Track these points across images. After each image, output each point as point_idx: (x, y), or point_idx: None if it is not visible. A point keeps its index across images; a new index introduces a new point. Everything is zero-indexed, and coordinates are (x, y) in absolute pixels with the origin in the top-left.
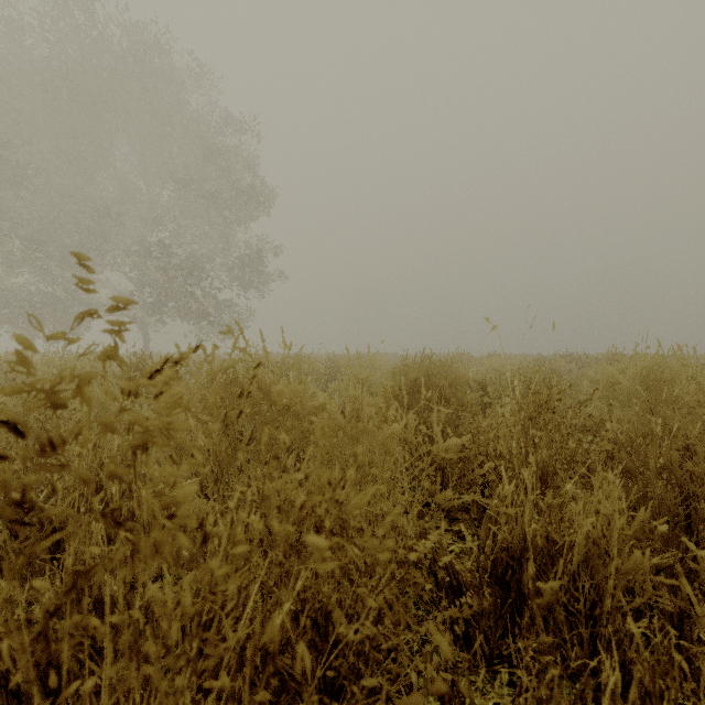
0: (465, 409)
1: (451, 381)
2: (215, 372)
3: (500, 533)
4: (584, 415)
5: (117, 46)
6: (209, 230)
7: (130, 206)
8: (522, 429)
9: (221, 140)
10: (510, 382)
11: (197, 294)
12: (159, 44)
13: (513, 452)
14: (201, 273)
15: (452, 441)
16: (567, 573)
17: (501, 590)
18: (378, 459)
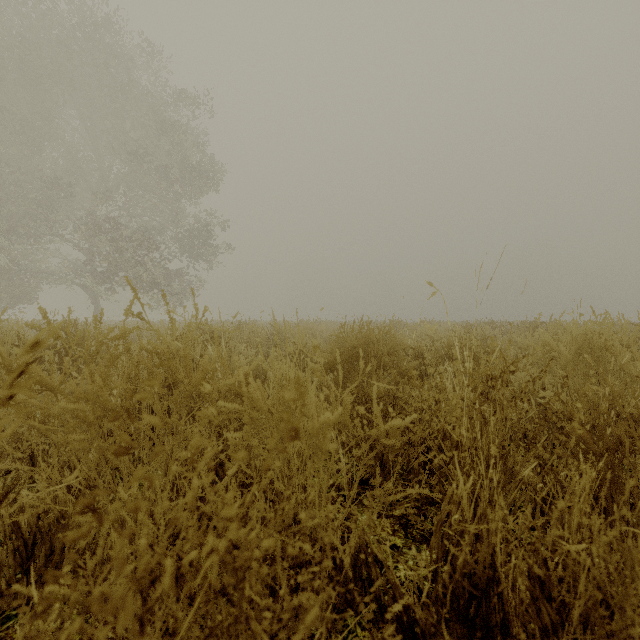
0: (404, 377)
1: (389, 349)
2: (98, 344)
3: (461, 553)
4: (517, 381)
5: (66, 21)
6: (160, 203)
7: (81, 178)
8: (479, 410)
9: (171, 117)
10: (446, 349)
11: (147, 264)
12: (109, 22)
13: (464, 433)
14: (150, 244)
15: (394, 422)
16: (555, 616)
17: (462, 628)
18: (306, 453)
